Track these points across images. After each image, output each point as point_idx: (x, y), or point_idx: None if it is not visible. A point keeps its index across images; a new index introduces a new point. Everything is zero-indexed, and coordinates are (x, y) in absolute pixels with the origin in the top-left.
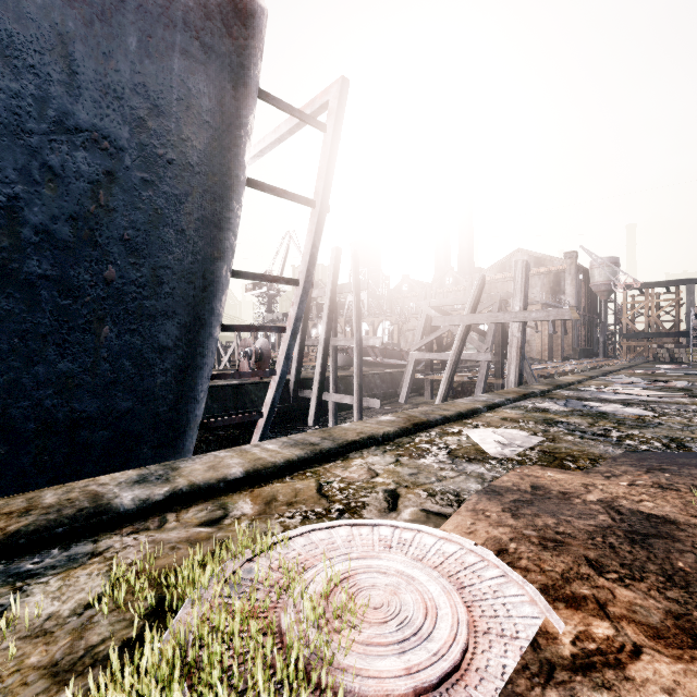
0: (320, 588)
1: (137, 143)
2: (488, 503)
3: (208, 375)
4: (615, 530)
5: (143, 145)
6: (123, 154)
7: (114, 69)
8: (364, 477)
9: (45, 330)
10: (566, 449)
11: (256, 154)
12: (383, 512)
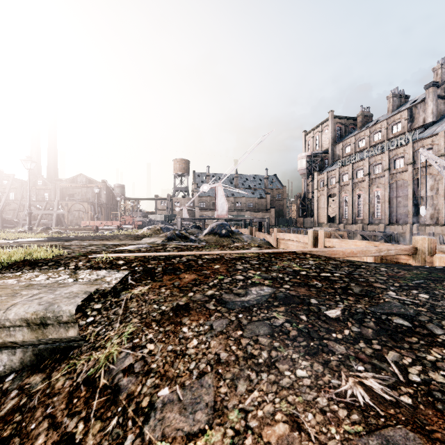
0: None
1: None
2: None
3: None
4: None
5: None
6: None
7: None
8: None
9: None
10: None
11: None
12: None
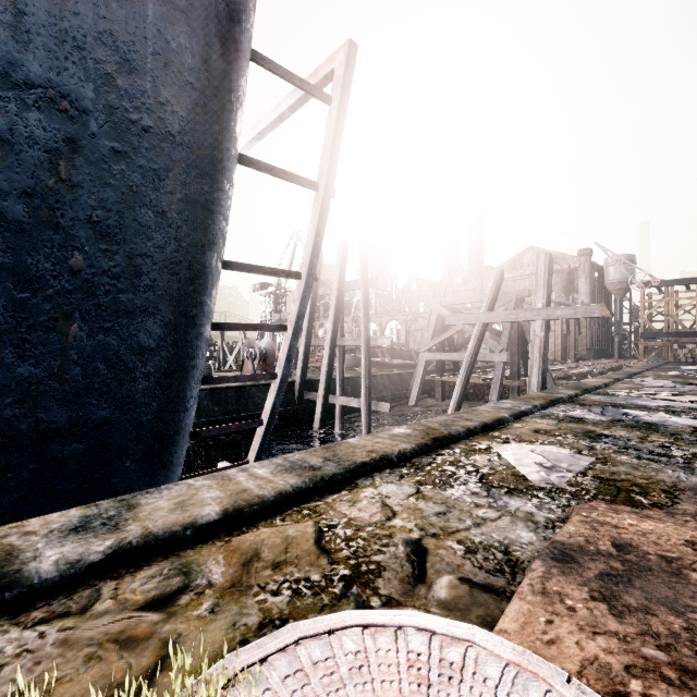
0: None
1: (105, 105)
2: (564, 580)
3: (198, 379)
4: None
5: (112, 108)
6: (87, 117)
7: (73, 11)
8: (377, 518)
9: None
10: (627, 474)
11: (255, 136)
12: (407, 583)
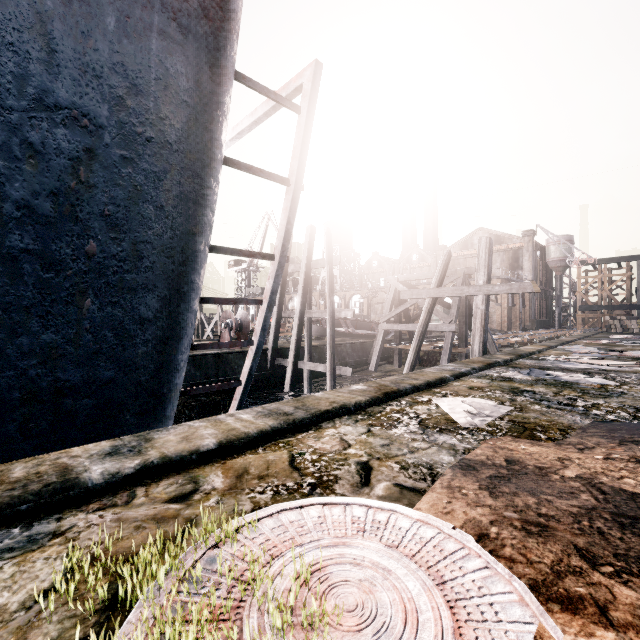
0: (288, 584)
1: (116, 121)
2: (464, 479)
3: (188, 345)
4: (601, 513)
5: (122, 123)
6: (103, 131)
7: (93, 48)
8: (336, 448)
9: (28, 302)
10: (535, 419)
11: (234, 136)
12: (356, 487)
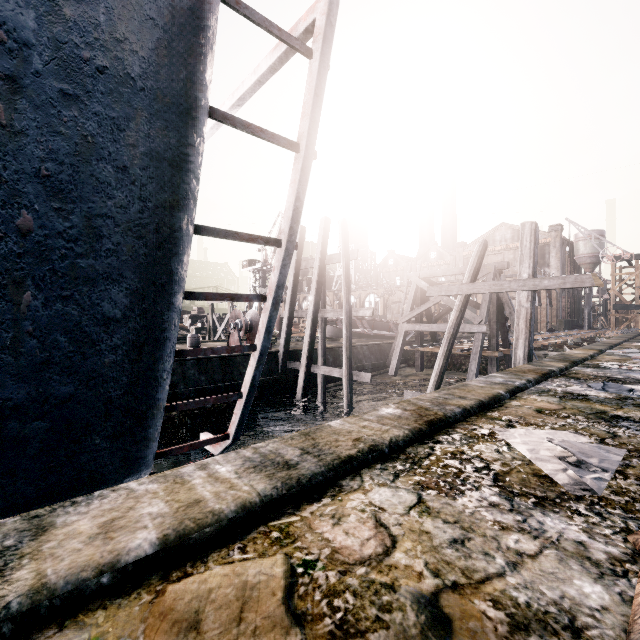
0: None
1: (50, 38)
2: None
3: (171, 352)
4: None
5: (58, 42)
6: (29, 52)
7: None
8: (371, 549)
9: None
10: None
11: (235, 102)
12: None
